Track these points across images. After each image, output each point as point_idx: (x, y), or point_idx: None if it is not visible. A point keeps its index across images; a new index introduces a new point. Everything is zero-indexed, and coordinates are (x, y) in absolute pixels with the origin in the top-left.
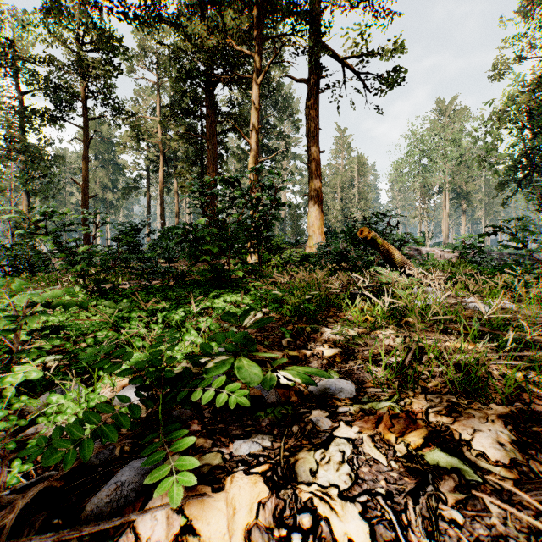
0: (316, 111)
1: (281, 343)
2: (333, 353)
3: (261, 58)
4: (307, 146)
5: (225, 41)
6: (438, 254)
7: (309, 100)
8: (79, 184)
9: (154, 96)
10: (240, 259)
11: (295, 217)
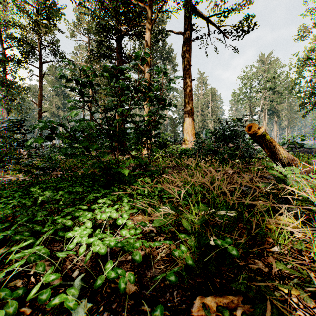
0: (189, 52)
1: None
2: None
3: (151, 12)
4: (183, 76)
5: None
6: None
7: (184, 45)
8: (35, 103)
9: (87, 51)
10: (131, 154)
11: (173, 125)
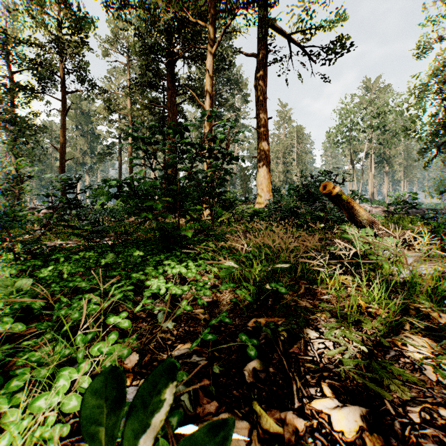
0: (264, 81)
1: (242, 376)
2: (355, 429)
3: (214, 30)
4: (256, 112)
5: (182, 13)
6: (367, 209)
7: (258, 71)
8: (56, 148)
9: (124, 75)
10: (191, 216)
11: (244, 178)
